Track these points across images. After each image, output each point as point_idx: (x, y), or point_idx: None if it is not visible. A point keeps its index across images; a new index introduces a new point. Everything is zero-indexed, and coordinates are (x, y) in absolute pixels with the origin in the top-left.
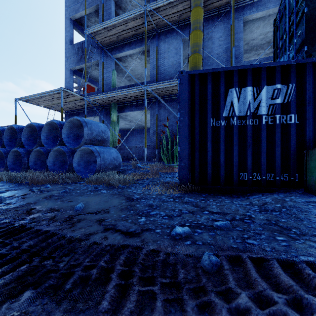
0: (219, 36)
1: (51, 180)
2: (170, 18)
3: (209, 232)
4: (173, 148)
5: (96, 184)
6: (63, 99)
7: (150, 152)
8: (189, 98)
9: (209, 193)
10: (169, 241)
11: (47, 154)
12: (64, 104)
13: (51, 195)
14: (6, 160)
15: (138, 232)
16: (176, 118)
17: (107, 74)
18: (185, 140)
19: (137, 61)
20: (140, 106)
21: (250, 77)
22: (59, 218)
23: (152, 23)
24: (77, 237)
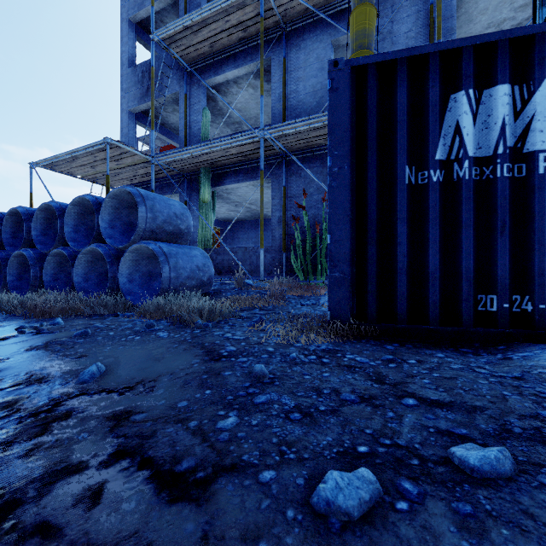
0: (407, 28)
1: (70, 309)
2: (309, 0)
3: (447, 496)
4: (315, 251)
5: (154, 319)
6: (113, 163)
7: (271, 258)
8: (354, 123)
9: (402, 343)
10: (302, 545)
11: (74, 260)
12: (117, 172)
13: (50, 342)
14: (4, 272)
15: (201, 479)
16: (320, 193)
17: (193, 117)
18: (345, 220)
19: (248, 92)
20: (254, 173)
21: (504, 62)
22: (30, 403)
23: (275, 13)
24: (3, 493)
